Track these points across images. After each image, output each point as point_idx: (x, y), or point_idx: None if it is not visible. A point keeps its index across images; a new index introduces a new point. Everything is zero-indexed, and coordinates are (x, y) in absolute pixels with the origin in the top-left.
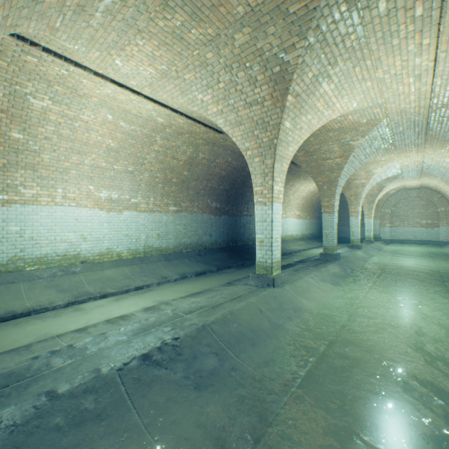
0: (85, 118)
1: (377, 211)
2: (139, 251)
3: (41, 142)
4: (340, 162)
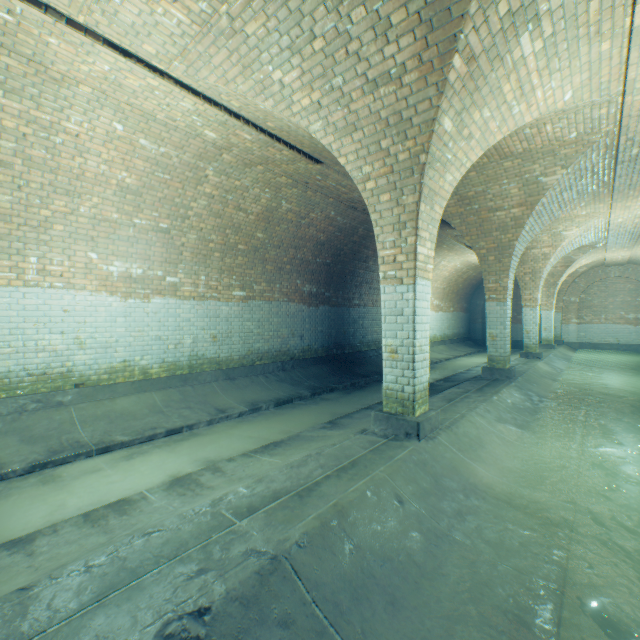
0: (72, 127)
1: (557, 299)
2: (180, 365)
3: None
4: (520, 214)
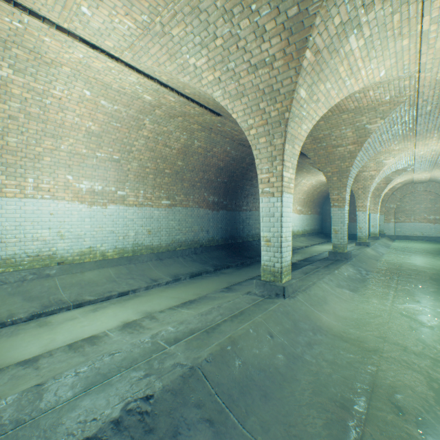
0: (57, 93)
1: (381, 206)
2: (127, 250)
3: (4, 121)
4: (353, 149)
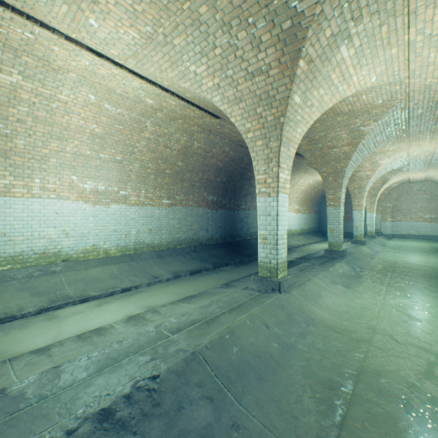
0: (63, 98)
1: (378, 205)
2: (129, 248)
3: (12, 124)
4: (348, 150)
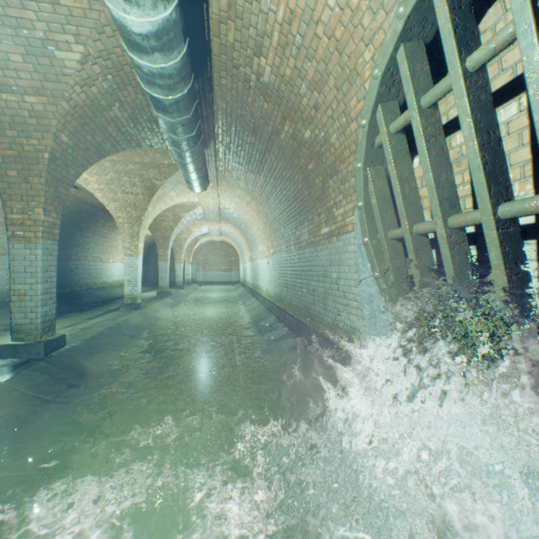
0: None
1: (194, 258)
2: None
3: None
4: (173, 225)
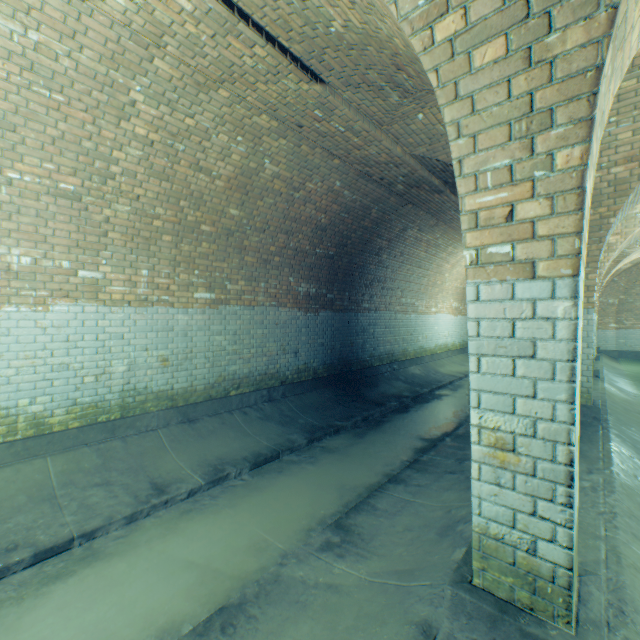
0: None
1: None
2: (105, 405)
3: None
4: (626, 175)
